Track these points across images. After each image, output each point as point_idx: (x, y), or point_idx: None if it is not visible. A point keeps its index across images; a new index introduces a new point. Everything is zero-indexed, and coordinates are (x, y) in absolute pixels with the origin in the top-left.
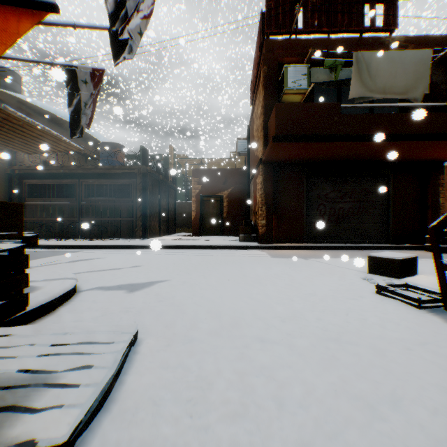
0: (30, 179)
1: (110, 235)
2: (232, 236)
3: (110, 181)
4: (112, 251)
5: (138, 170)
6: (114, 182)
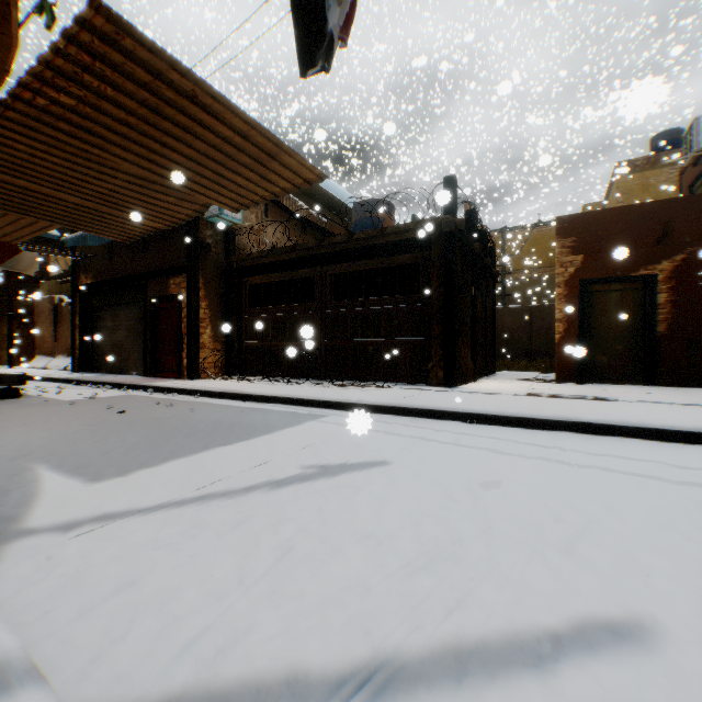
0: (250, 275)
1: (374, 375)
2: (689, 388)
3: (374, 262)
4: (392, 424)
5: (434, 228)
6: (383, 264)
